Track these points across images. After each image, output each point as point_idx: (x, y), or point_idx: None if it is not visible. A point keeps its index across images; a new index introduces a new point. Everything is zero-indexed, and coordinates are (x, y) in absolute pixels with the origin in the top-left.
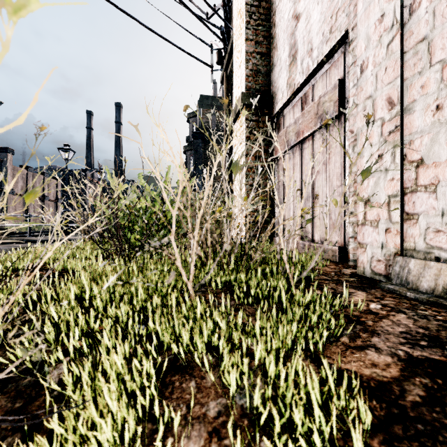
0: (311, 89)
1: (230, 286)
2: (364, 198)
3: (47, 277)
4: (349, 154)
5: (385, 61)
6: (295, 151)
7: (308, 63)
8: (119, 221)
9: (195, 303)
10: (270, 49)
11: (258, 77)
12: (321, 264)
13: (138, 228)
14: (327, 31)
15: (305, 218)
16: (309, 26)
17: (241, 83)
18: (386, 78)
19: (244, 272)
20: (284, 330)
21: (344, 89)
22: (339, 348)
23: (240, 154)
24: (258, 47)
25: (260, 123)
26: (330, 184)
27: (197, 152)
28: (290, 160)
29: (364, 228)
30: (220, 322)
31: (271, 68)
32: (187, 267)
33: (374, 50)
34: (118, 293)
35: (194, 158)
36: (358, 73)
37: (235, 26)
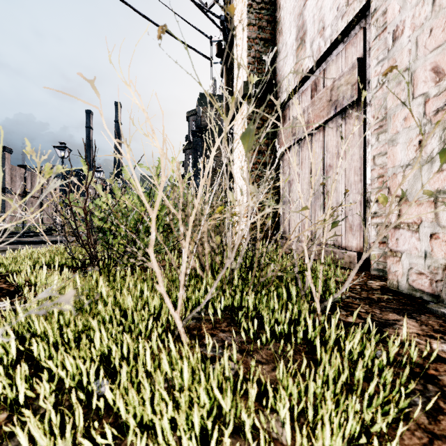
0: (322, 73)
1: (233, 309)
2: (398, 194)
3: (5, 293)
4: (372, 144)
5: (429, 20)
6: (302, 144)
7: (319, 44)
8: (98, 223)
9: (183, 350)
10: (274, 35)
11: (261, 65)
12: (344, 276)
13: (123, 231)
14: (344, 4)
15: (315, 218)
16: (320, 2)
17: (242, 72)
18: (432, 42)
19: (251, 292)
20: (329, 412)
21: (364, 69)
22: (416, 438)
23: (242, 149)
24: (261, 33)
25: (275, 94)
26: (346, 179)
27: (196, 151)
28: (297, 154)
29: (399, 232)
30: (221, 400)
31: (275, 55)
32: (178, 283)
33: (413, 10)
34: (70, 333)
35: (193, 156)
36: (390, 42)
37: (236, 12)
